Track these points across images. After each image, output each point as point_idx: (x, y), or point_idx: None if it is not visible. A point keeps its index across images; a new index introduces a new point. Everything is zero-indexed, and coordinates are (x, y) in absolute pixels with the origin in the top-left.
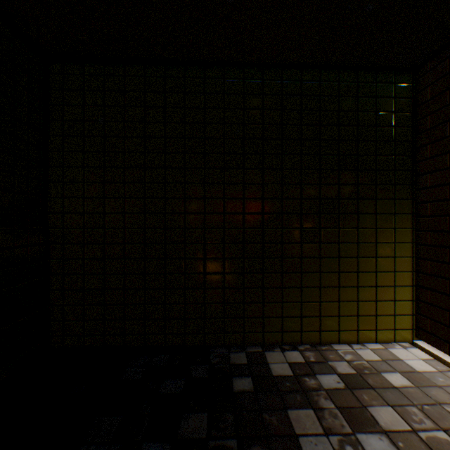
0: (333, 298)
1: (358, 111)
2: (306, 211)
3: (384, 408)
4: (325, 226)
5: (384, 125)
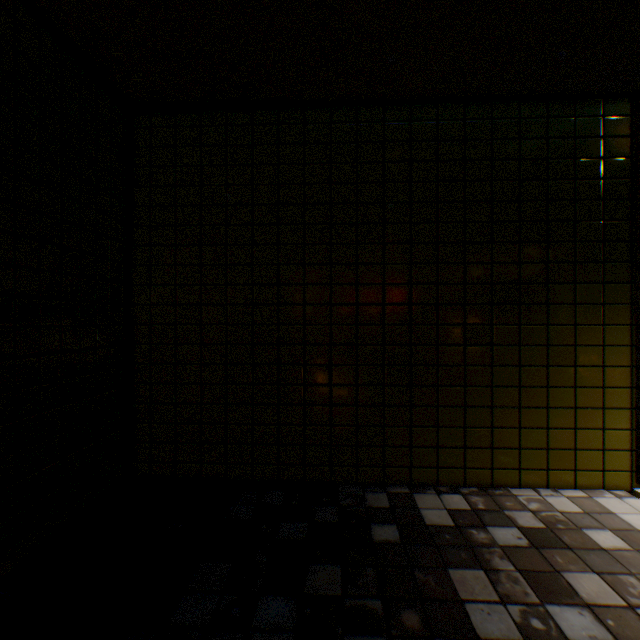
0: (511, 423)
1: (547, 158)
2: (471, 300)
3: (587, 575)
4: (500, 322)
5: (588, 177)
